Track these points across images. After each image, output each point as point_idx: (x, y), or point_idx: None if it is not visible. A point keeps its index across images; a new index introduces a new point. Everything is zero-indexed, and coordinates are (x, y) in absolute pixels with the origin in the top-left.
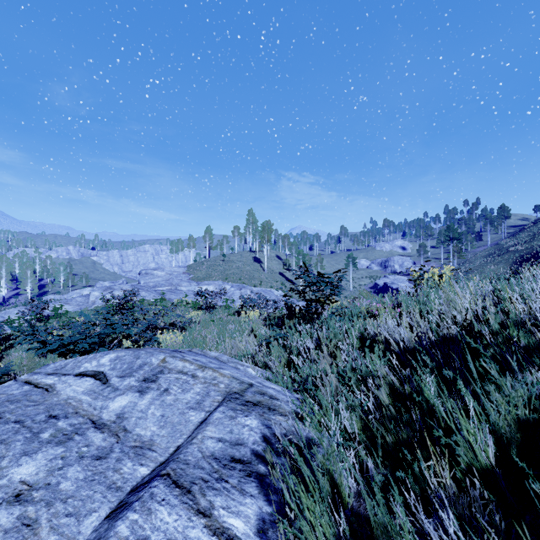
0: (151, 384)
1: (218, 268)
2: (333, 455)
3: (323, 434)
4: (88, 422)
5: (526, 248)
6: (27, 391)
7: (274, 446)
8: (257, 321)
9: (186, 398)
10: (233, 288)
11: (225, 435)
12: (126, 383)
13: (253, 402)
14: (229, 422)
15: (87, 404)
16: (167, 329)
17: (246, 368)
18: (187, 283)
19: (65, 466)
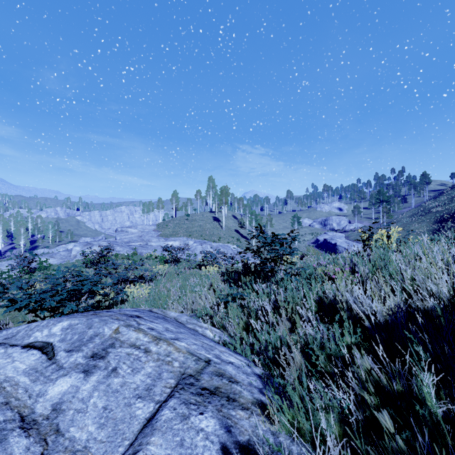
0: (99, 361)
1: (183, 226)
2: None
3: None
4: (15, 418)
5: (446, 209)
6: None
7: None
8: (216, 277)
9: (134, 382)
10: (195, 243)
11: (174, 451)
12: (73, 360)
13: (210, 390)
14: (180, 425)
15: (23, 389)
16: (136, 281)
17: (205, 330)
18: (156, 239)
19: None
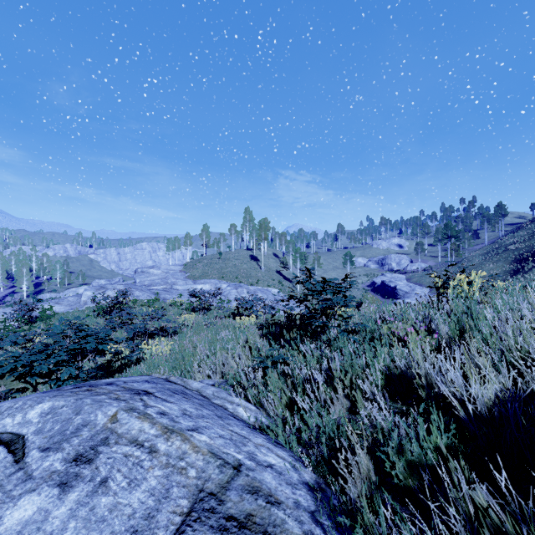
0: (83, 467)
1: (215, 266)
2: None
3: None
4: None
5: (526, 246)
6: None
7: None
8: (253, 331)
9: (130, 504)
10: (229, 287)
11: None
12: (47, 465)
13: (238, 520)
14: None
15: None
16: (157, 334)
17: (236, 407)
18: (183, 282)
19: None
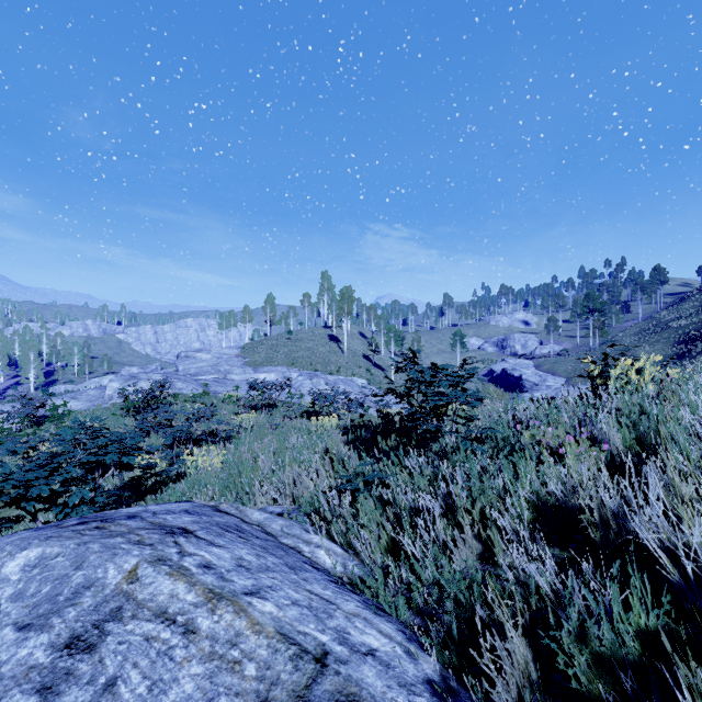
0: (80, 659)
1: (283, 350)
2: None
3: None
4: None
5: (693, 323)
6: None
7: None
8: (335, 436)
9: None
10: (301, 376)
11: None
12: (24, 654)
13: None
14: None
15: None
16: (205, 439)
17: (315, 549)
18: (240, 370)
19: None
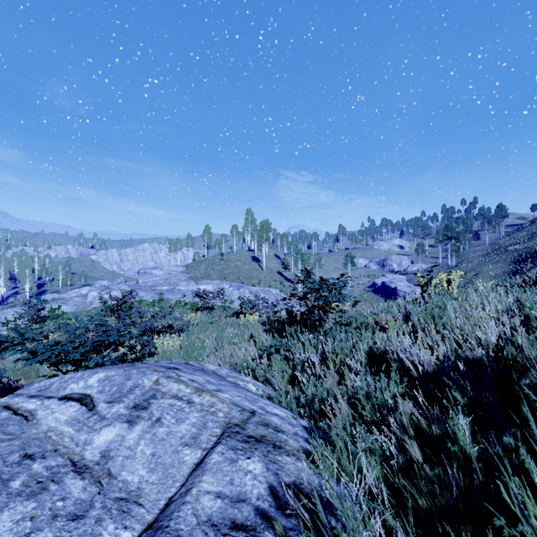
0: (142, 412)
1: (217, 267)
2: (358, 530)
3: (345, 505)
4: (67, 463)
5: (525, 247)
6: (4, 419)
7: (282, 502)
8: (257, 326)
9: (180, 431)
10: (231, 287)
11: (225, 488)
12: (115, 410)
13: (256, 438)
14: (229, 467)
15: (69, 438)
16: (165, 331)
17: (247, 383)
18: (186, 283)
19: (33, 531)
